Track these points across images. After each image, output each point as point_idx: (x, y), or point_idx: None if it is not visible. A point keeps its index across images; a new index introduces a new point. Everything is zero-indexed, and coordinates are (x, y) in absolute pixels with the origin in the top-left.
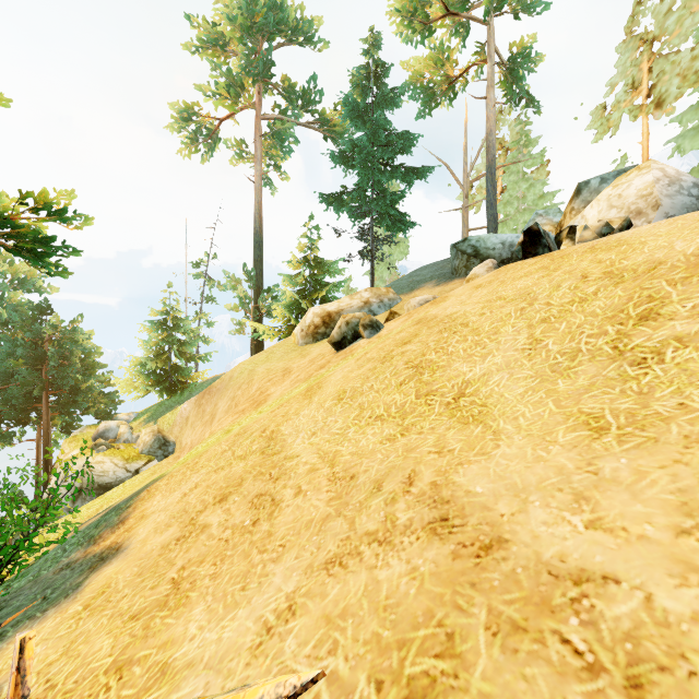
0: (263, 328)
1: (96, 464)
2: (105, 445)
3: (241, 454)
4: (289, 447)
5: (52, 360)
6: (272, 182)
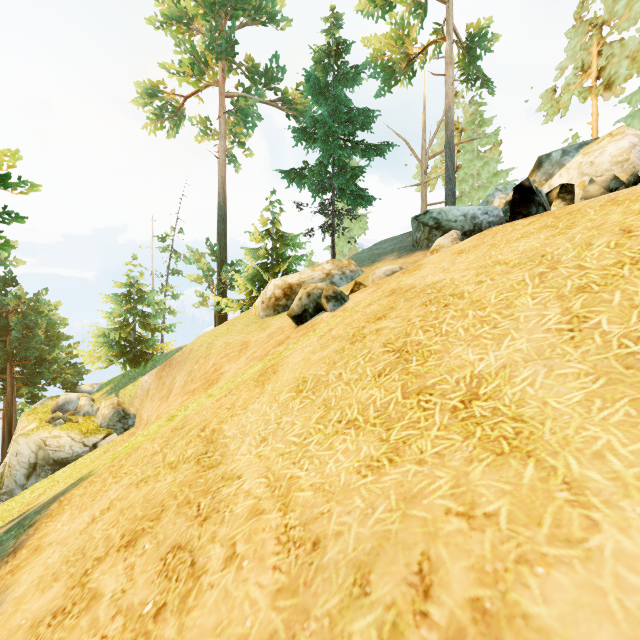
0: (226, 300)
1: (52, 439)
2: (63, 418)
3: (173, 461)
4: (231, 457)
5: (16, 332)
6: (236, 160)
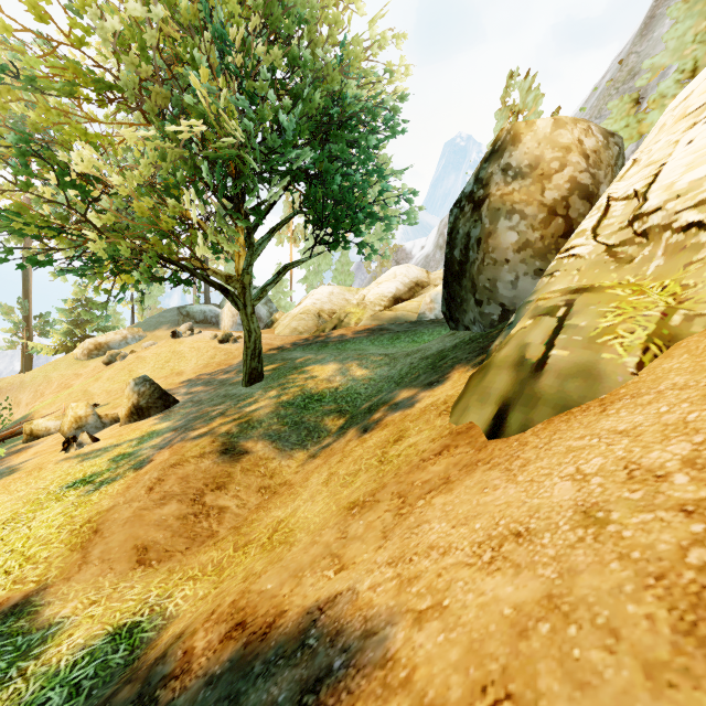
0: (41, 347)
1: None
2: None
3: (75, 397)
4: (93, 392)
5: None
6: None
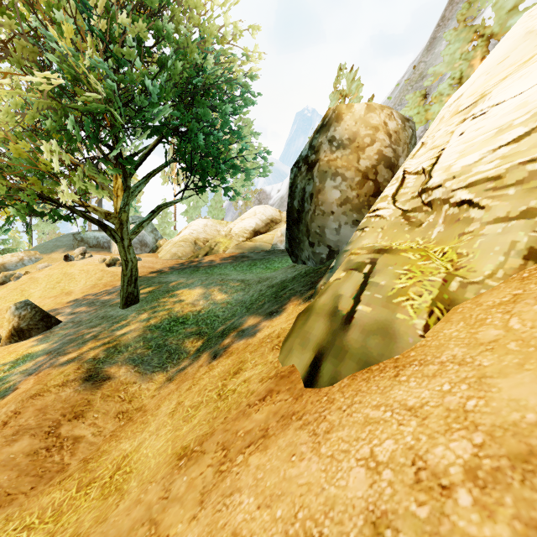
0: None
1: None
2: None
3: None
4: None
5: None
6: None
